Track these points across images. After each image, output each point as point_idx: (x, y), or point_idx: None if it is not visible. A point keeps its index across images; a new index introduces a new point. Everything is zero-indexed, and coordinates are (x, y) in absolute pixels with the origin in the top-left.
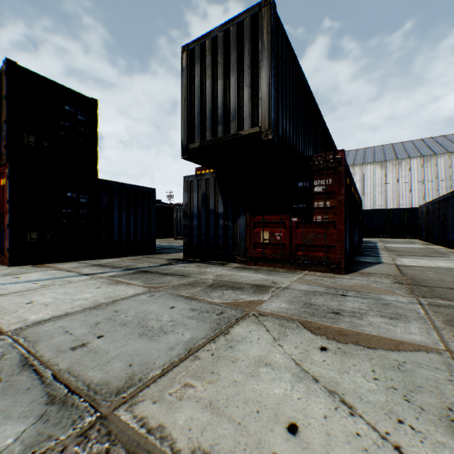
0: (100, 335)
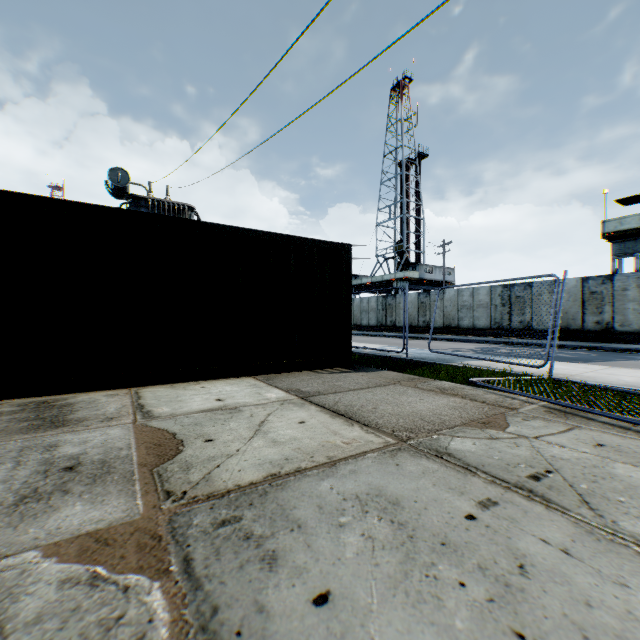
0: (474, 519)
